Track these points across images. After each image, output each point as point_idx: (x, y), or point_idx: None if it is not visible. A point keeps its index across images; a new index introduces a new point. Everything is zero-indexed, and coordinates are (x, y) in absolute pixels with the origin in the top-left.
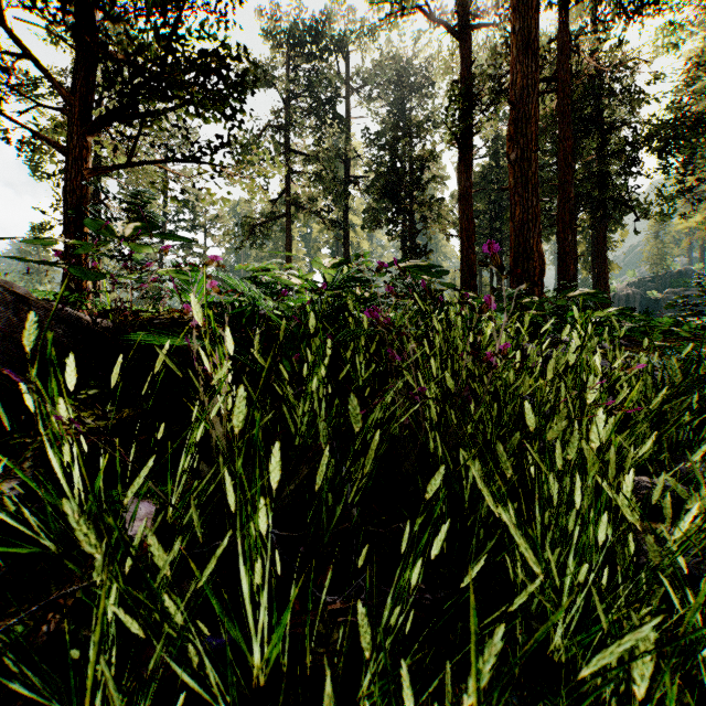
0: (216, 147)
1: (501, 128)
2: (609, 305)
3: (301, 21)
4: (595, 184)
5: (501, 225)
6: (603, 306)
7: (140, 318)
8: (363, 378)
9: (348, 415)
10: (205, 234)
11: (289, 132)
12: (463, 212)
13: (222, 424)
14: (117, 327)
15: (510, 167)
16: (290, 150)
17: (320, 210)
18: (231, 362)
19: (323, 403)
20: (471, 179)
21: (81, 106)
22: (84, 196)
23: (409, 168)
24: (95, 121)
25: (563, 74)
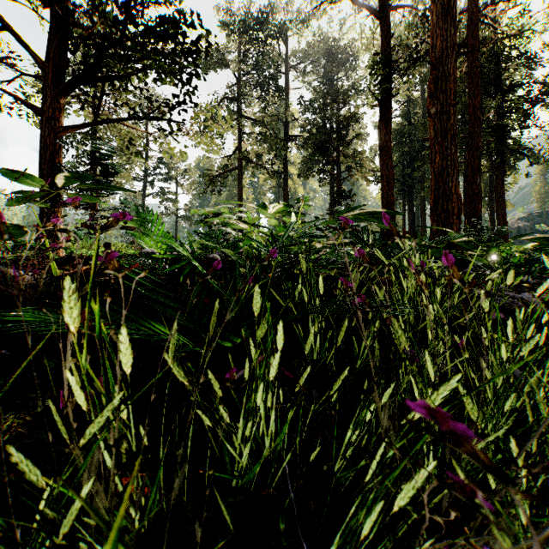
0: (173, 105)
1: (412, 93)
2: (507, 237)
3: (250, 14)
4: (495, 136)
5: (412, 172)
6: (502, 237)
7: (86, 268)
8: (332, 392)
9: (303, 415)
10: (177, 184)
11: (241, 102)
12: (384, 161)
13: (107, 493)
14: (28, 293)
15: (430, 120)
16: (241, 116)
17: (265, 163)
18: (118, 396)
19: (272, 415)
20: (390, 133)
21: (54, 72)
22: (56, 152)
23: (336, 128)
24: (65, 85)
25: (471, 41)
